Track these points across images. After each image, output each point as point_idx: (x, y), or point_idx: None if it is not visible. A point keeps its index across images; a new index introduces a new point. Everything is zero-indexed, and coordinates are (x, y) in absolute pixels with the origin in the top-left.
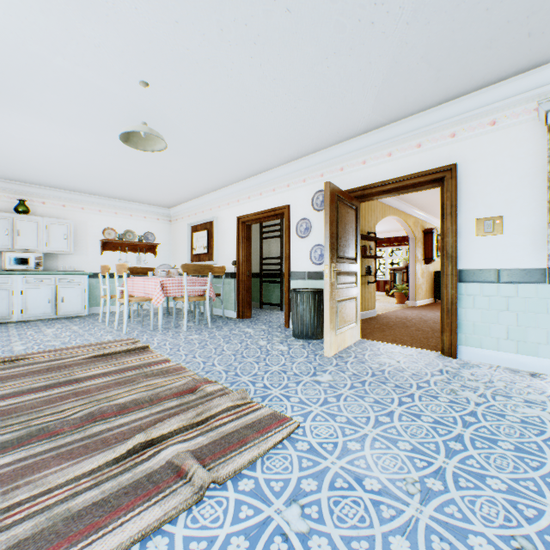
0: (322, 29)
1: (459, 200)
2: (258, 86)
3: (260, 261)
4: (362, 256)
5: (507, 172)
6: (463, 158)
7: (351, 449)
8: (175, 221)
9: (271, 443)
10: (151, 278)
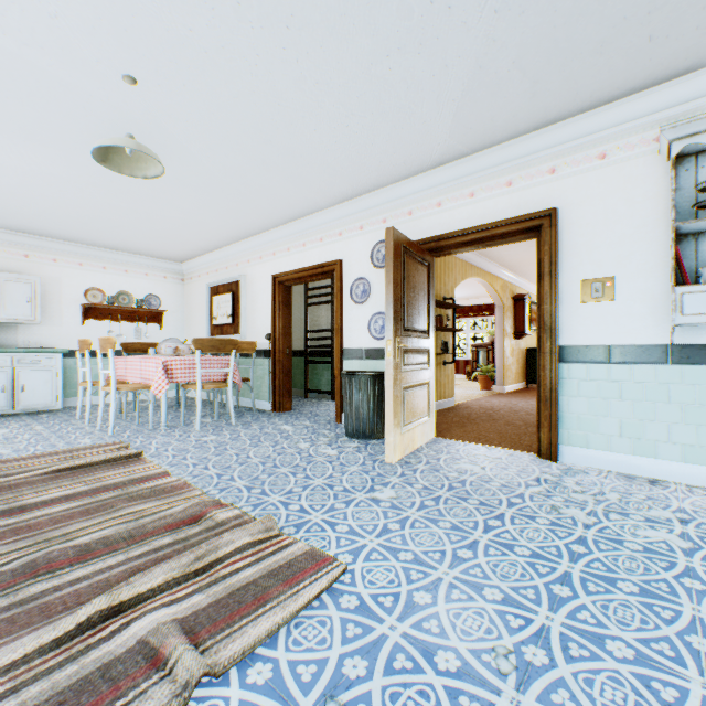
0: (381, 12)
1: (560, 256)
2: (295, 92)
3: (305, 335)
4: (437, 328)
5: (620, 220)
6: (565, 201)
7: (418, 603)
8: (189, 280)
9: (303, 599)
10: (151, 358)
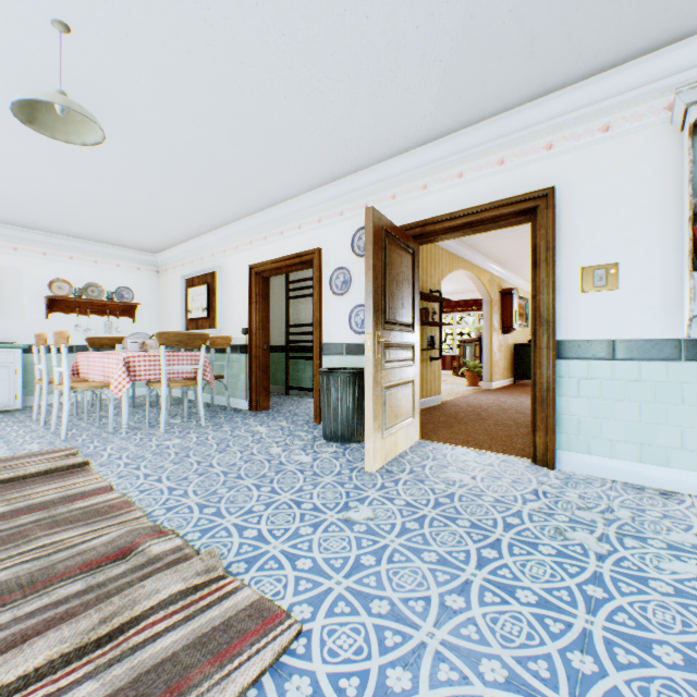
0: None
1: (558, 240)
2: (258, 46)
3: (286, 330)
4: (422, 322)
5: (626, 199)
6: (564, 180)
7: (393, 689)
8: (165, 272)
9: (233, 689)
10: (112, 354)
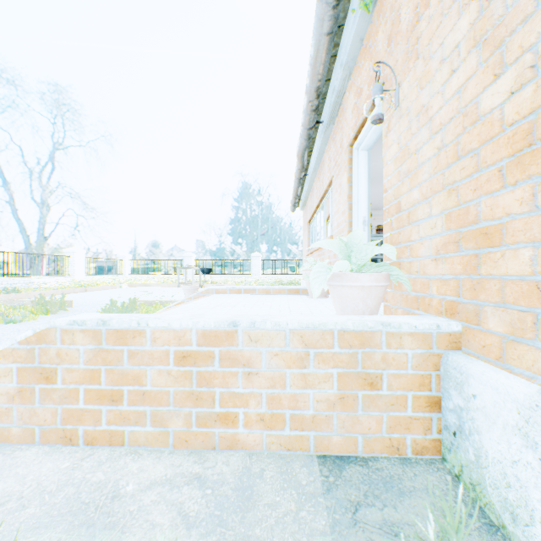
0: None
1: None
2: None
3: None
4: None
5: None
6: None
7: None
8: None
9: None
10: None
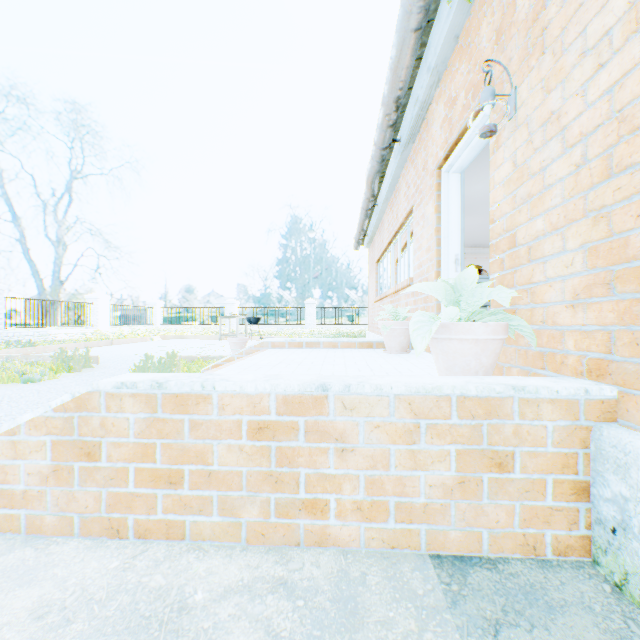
0: None
1: None
2: None
3: None
4: None
5: None
6: None
7: None
8: None
9: None
10: None
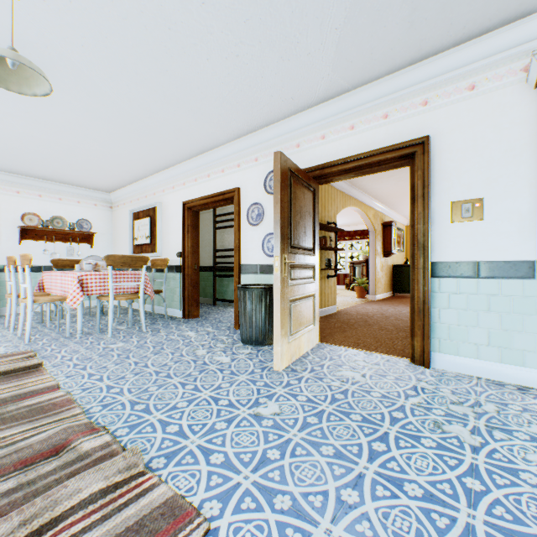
0: None
1: (432, 180)
2: (182, 13)
3: (214, 253)
4: (321, 248)
5: (489, 145)
6: (437, 130)
7: None
8: (117, 207)
9: None
10: (69, 273)
